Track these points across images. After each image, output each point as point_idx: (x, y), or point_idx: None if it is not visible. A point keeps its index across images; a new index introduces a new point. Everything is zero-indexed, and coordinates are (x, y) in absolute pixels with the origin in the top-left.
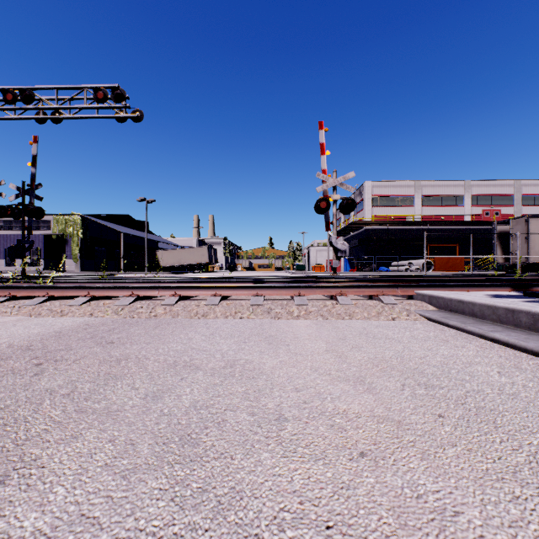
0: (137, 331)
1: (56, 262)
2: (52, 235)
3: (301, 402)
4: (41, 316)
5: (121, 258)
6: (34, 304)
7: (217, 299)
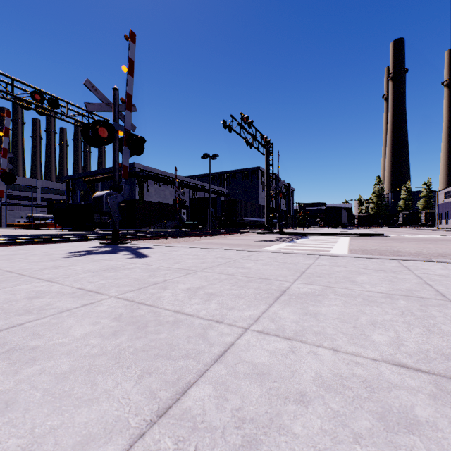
0: None
1: None
2: None
3: None
4: None
5: None
6: None
7: None
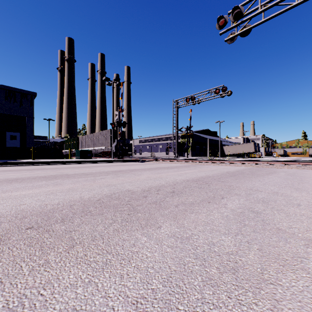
0: (266, 169)
1: (181, 153)
2: (180, 142)
3: (310, 173)
4: (235, 166)
5: (207, 151)
6: (228, 164)
7: (283, 164)
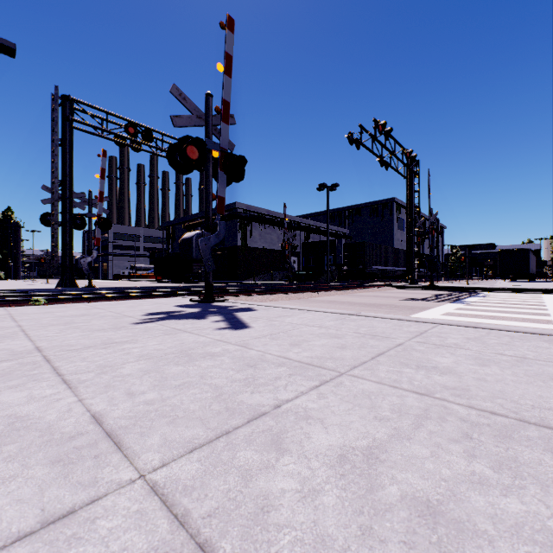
0: None
1: None
2: None
3: None
4: None
5: None
6: None
7: None
